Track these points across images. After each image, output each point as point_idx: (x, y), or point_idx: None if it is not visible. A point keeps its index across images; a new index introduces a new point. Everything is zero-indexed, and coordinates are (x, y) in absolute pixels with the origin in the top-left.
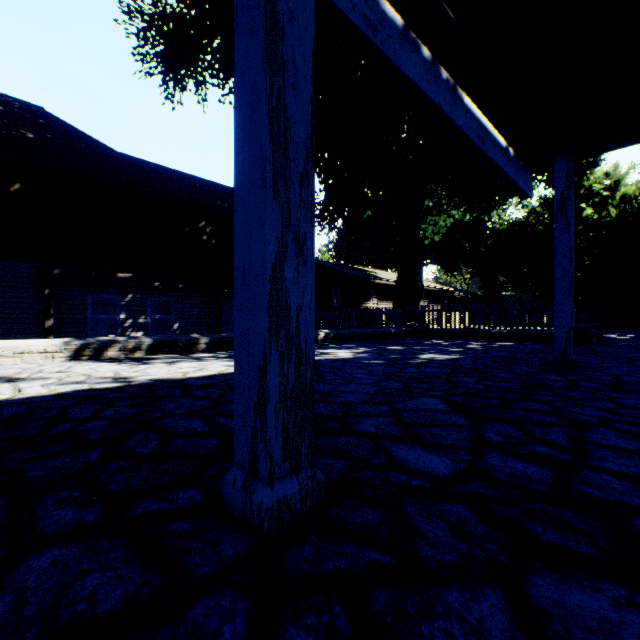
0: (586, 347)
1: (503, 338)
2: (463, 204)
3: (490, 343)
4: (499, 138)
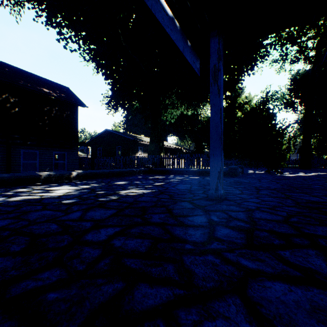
0: (235, 179)
1: (196, 174)
2: (184, 103)
3: (186, 177)
4: (163, 2)
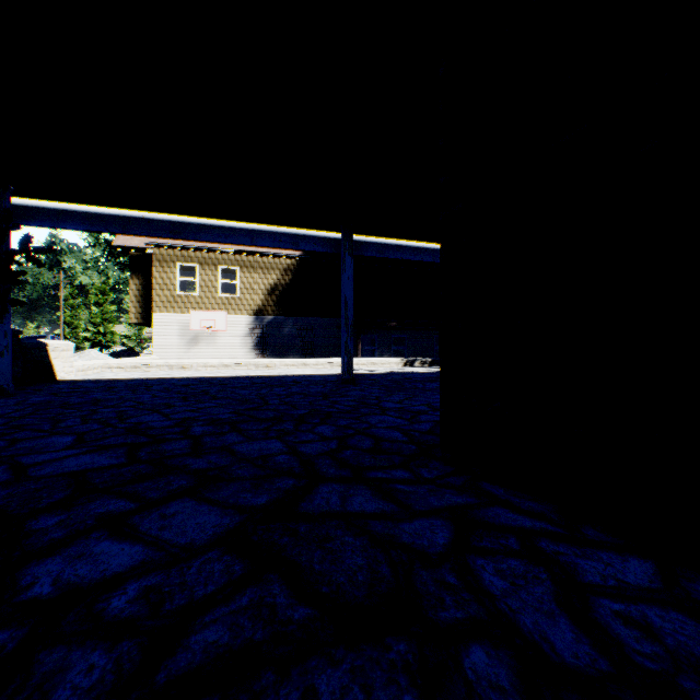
0: None
1: None
2: None
3: None
4: None
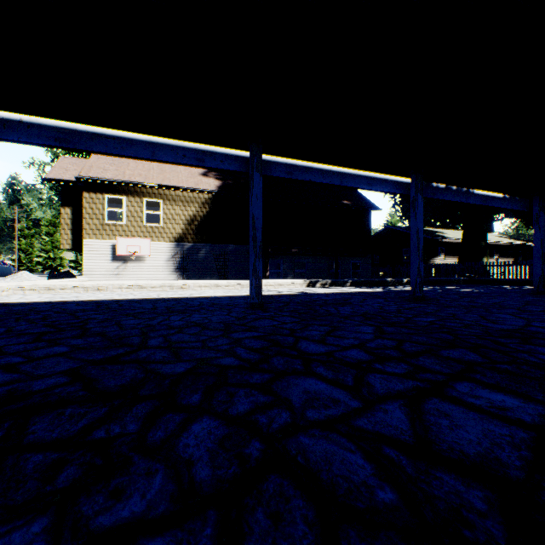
0: None
1: None
2: None
3: (523, 287)
4: (497, 195)
